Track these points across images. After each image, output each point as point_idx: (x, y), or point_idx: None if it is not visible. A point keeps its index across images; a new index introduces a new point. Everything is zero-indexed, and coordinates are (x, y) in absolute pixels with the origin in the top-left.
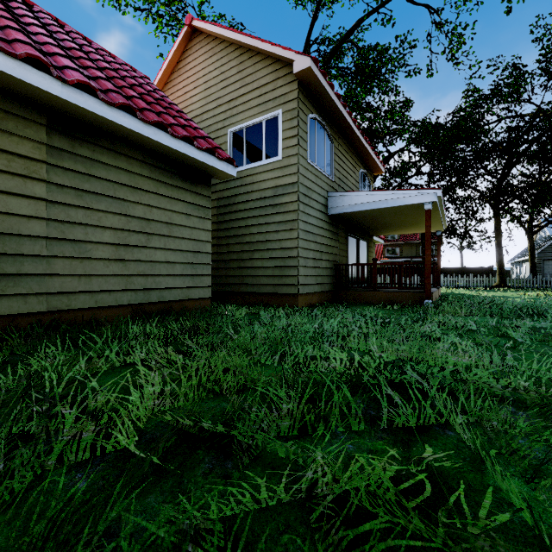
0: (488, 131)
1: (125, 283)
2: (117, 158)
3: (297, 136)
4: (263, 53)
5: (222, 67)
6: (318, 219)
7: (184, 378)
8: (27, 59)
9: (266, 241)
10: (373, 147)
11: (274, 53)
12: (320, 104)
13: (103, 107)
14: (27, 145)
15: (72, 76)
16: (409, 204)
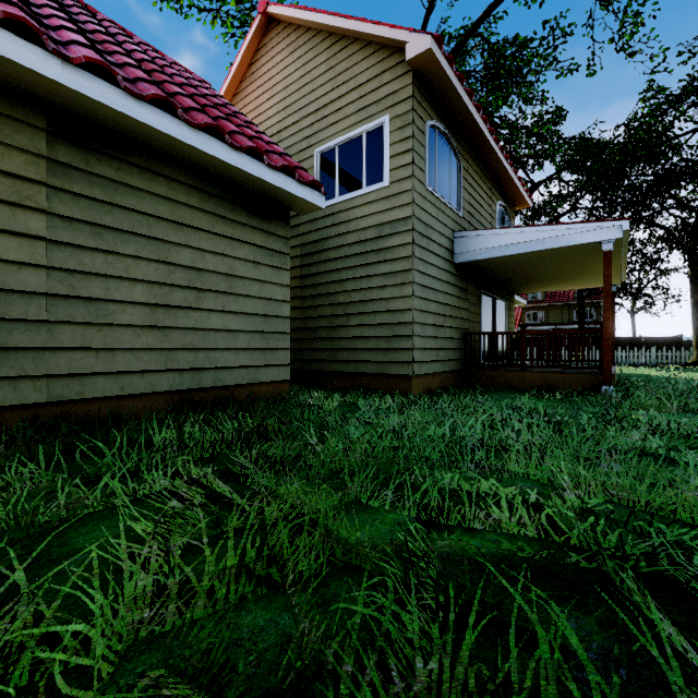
0: (680, 145)
1: (165, 360)
2: (153, 180)
3: (412, 151)
4: (363, 39)
5: (306, 65)
6: (441, 269)
7: (210, 554)
8: (21, 35)
9: (366, 302)
10: (515, 170)
11: (378, 36)
12: (443, 107)
13: (128, 101)
14: (17, 158)
15: (78, 52)
16: (577, 245)
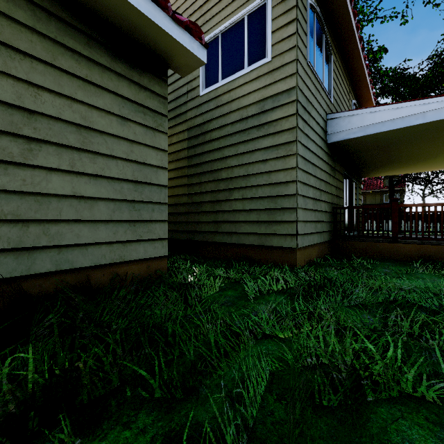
0: None
1: None
2: None
3: (296, 21)
4: None
5: None
6: (317, 146)
7: None
8: None
9: (248, 176)
10: (369, 72)
11: None
12: None
13: None
14: None
15: None
16: None
